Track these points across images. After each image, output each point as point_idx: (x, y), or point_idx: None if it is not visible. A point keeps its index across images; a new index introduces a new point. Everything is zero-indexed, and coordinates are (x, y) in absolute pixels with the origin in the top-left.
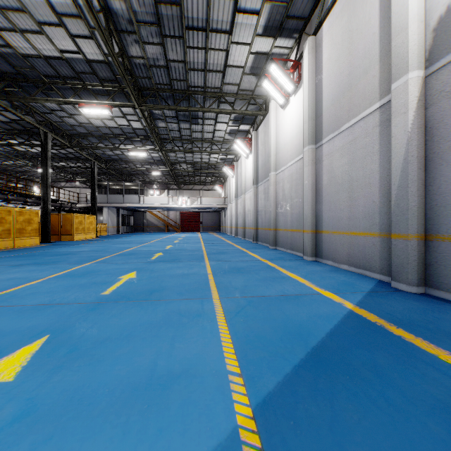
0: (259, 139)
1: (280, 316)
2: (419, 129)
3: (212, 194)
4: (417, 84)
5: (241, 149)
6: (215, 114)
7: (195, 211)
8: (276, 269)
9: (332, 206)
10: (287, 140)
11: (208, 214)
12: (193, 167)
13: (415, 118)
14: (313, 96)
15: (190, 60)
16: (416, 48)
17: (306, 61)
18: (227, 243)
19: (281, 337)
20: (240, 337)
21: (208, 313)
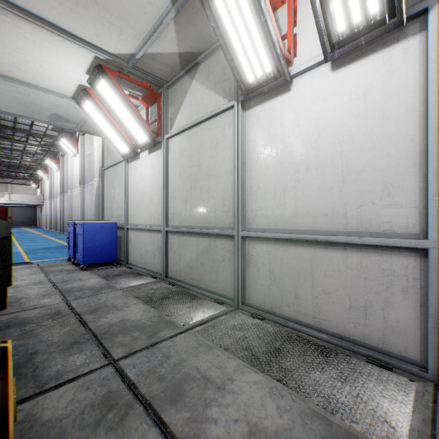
0: (65, 164)
1: (41, 246)
2: (97, 195)
3: (26, 188)
4: (97, 183)
5: (52, 165)
6: (26, 139)
7: (2, 206)
8: (56, 241)
9: (87, 214)
10: (76, 176)
11: (20, 209)
12: (0, 164)
13: (96, 192)
14: (82, 163)
15: (3, 116)
16: (97, 172)
17: (80, 146)
18: (37, 234)
19: (38, 248)
20: (26, 248)
21: (16, 248)
